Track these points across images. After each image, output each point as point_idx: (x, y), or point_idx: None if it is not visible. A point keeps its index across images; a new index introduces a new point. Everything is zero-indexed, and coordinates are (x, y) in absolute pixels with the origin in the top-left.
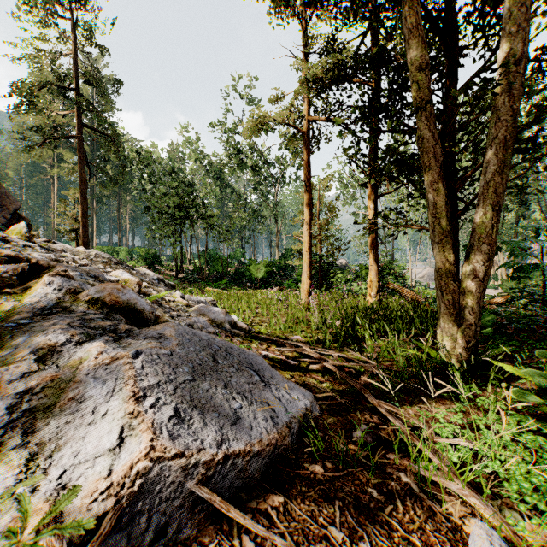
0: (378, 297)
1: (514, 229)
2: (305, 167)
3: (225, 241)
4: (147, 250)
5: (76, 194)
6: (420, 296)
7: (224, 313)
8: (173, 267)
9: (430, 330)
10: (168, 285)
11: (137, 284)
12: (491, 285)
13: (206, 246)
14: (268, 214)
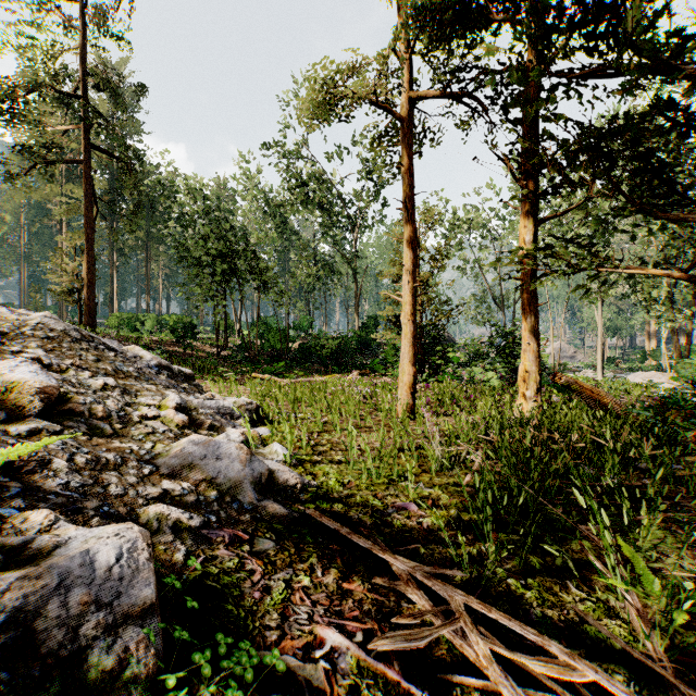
0: (539, 400)
1: (690, 288)
2: (406, 179)
3: (283, 305)
4: (180, 318)
5: (79, 241)
6: (612, 397)
7: (244, 456)
8: (214, 342)
9: (688, 484)
10: (179, 374)
11: (40, 392)
12: (645, 366)
13: (258, 312)
14: (345, 271)
